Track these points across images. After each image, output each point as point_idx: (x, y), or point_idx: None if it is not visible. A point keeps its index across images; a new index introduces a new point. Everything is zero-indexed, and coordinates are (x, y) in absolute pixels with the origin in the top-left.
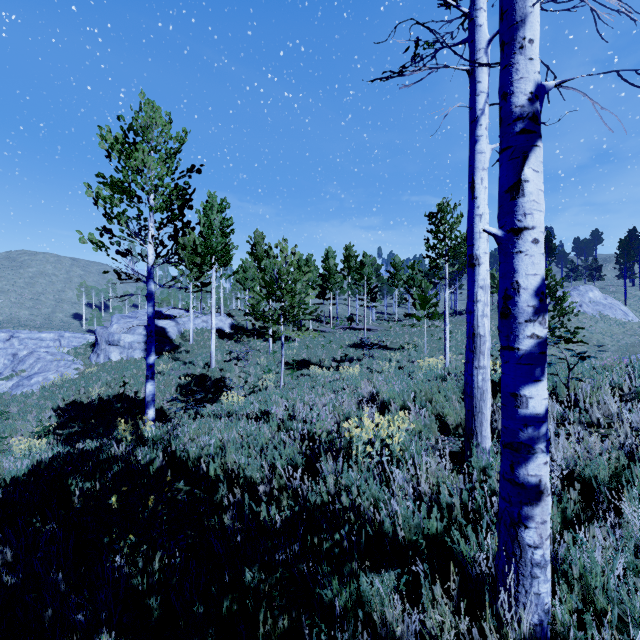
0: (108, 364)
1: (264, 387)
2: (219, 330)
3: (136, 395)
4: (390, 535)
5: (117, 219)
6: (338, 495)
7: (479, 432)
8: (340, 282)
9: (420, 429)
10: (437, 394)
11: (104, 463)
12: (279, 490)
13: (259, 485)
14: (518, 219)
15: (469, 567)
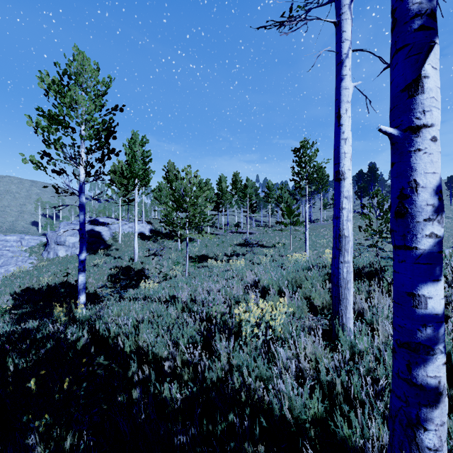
0: (56, 259)
1: (174, 275)
2: (141, 233)
3: (76, 282)
4: (278, 413)
5: (54, 145)
6: (231, 371)
7: (344, 314)
8: (230, 199)
9: (294, 310)
10: (305, 281)
11: (39, 341)
12: (181, 364)
13: (165, 360)
14: (416, 117)
15: (355, 452)
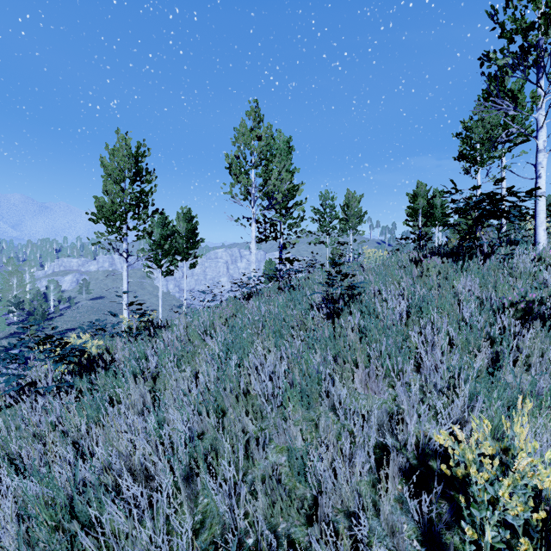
0: None
1: None
2: None
3: None
4: None
5: (412, 217)
6: None
7: None
8: None
9: None
10: None
11: None
12: None
13: None
14: None
15: None
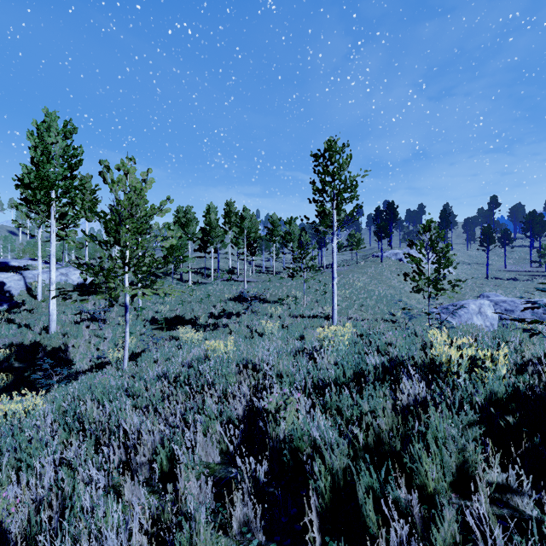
0: None
1: (115, 358)
2: (82, 284)
3: None
4: None
5: None
6: None
7: None
8: (221, 236)
9: None
10: (423, 461)
11: None
12: None
13: None
14: None
15: None
